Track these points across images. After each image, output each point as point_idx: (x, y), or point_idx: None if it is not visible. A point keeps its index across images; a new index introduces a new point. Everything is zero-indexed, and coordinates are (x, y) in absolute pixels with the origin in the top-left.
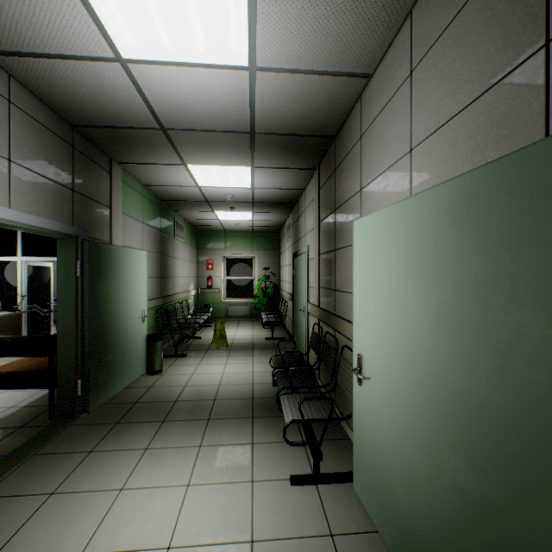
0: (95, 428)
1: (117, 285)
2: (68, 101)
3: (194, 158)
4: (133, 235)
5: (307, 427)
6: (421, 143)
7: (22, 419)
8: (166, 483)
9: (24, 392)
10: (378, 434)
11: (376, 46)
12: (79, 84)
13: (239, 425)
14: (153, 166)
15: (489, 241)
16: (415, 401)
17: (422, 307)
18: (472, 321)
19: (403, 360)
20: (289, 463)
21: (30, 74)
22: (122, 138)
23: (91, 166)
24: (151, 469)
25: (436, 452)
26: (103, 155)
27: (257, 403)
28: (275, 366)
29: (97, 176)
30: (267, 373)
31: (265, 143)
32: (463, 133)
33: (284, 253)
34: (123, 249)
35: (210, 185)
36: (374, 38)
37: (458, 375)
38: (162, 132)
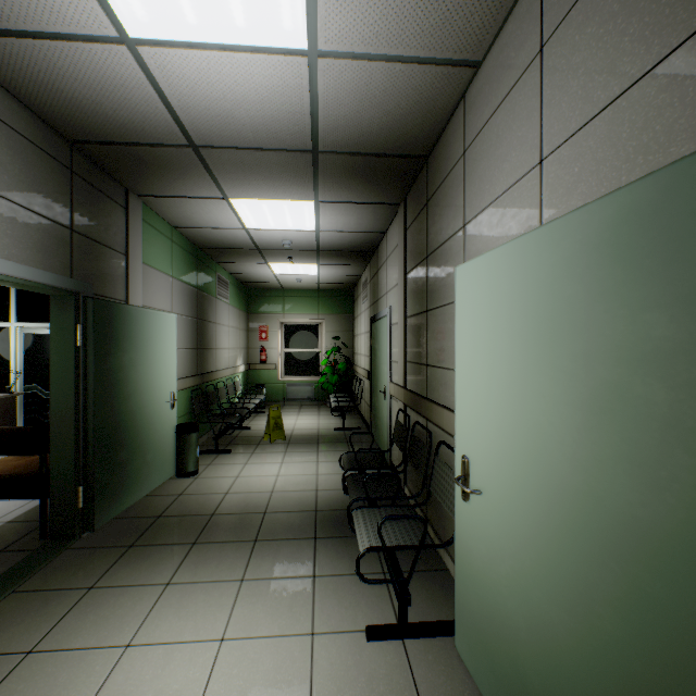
0: (100, 553)
1: (135, 358)
2: (60, 104)
3: (238, 188)
4: (158, 292)
5: (390, 558)
6: (557, 149)
7: (4, 540)
8: (191, 636)
9: (11, 502)
10: (493, 574)
11: (488, 16)
12: (73, 79)
13: (296, 549)
14: (183, 201)
15: (690, 283)
16: (553, 532)
17: (565, 390)
18: (656, 413)
19: (533, 468)
20: (364, 606)
21: (3, 63)
22: (139, 160)
23: (99, 199)
24: (172, 615)
25: (591, 615)
26: (116, 185)
27: (322, 517)
28: (346, 468)
29: (106, 212)
30: (336, 475)
31: (332, 167)
32: (630, 123)
33: (359, 317)
34: (144, 311)
35: (261, 227)
36: (486, 3)
37: (630, 499)
38: (193, 151)
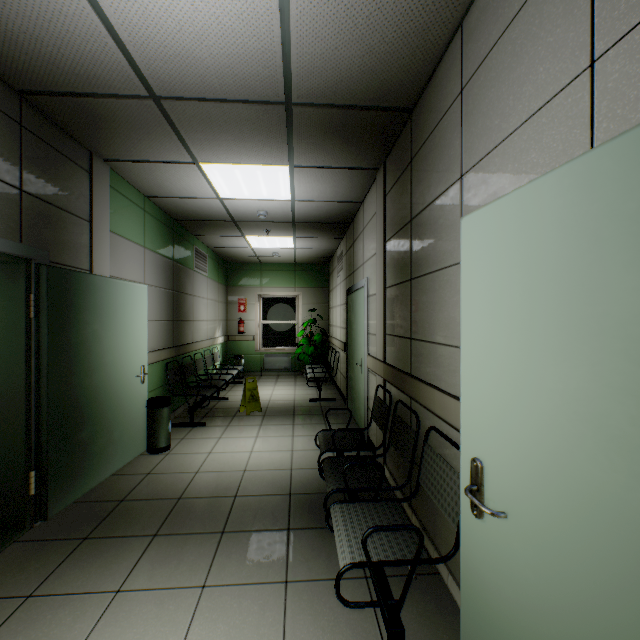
0: (49, 547)
1: (99, 330)
2: None
3: (208, 151)
4: (129, 262)
5: (377, 579)
6: (626, 35)
7: None
8: None
9: None
10: (526, 630)
11: None
12: (1, 3)
13: (267, 544)
14: (152, 166)
15: None
16: None
17: None
18: None
19: (610, 503)
20: (345, 627)
21: None
22: (97, 115)
23: (56, 159)
24: (115, 638)
25: None
26: (78, 146)
27: (296, 502)
28: (322, 449)
29: (66, 174)
30: (312, 451)
31: (307, 123)
32: None
33: (334, 290)
34: (109, 281)
35: (236, 197)
36: None
37: None
38: (154, 103)
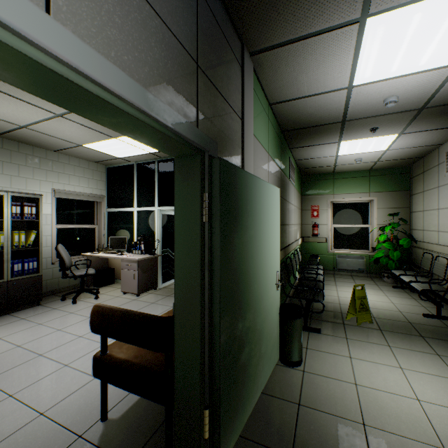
0: None
1: (252, 236)
2: None
3: None
4: (261, 167)
5: None
6: None
7: (134, 436)
8: None
9: None
10: None
11: None
12: None
13: None
14: (299, 48)
15: None
16: None
17: None
18: None
19: None
20: None
21: None
22: None
23: (220, 41)
24: None
25: None
26: (234, 35)
27: None
28: None
29: (226, 61)
30: None
31: None
32: None
33: (430, 191)
34: (258, 181)
35: (373, 78)
36: None
37: None
38: None
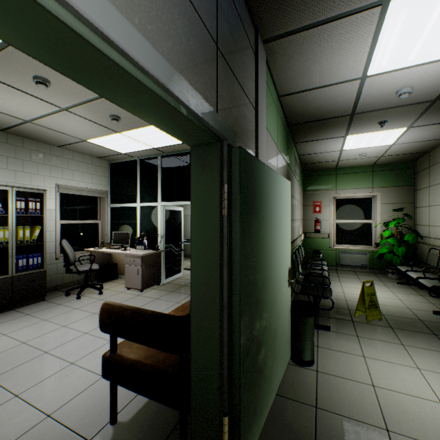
0: None
1: (268, 231)
2: None
3: None
4: (271, 160)
5: None
6: None
7: None
8: None
9: None
10: None
11: None
12: None
13: None
14: (315, 34)
15: None
16: None
17: None
18: None
19: None
20: None
21: None
22: None
23: (237, 25)
24: None
25: None
26: (248, 20)
27: None
28: None
29: (242, 47)
30: None
31: None
32: None
33: (437, 186)
34: (273, 174)
35: (388, 68)
36: None
37: None
38: None
